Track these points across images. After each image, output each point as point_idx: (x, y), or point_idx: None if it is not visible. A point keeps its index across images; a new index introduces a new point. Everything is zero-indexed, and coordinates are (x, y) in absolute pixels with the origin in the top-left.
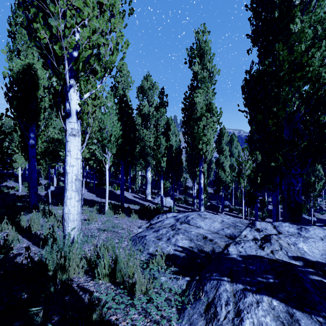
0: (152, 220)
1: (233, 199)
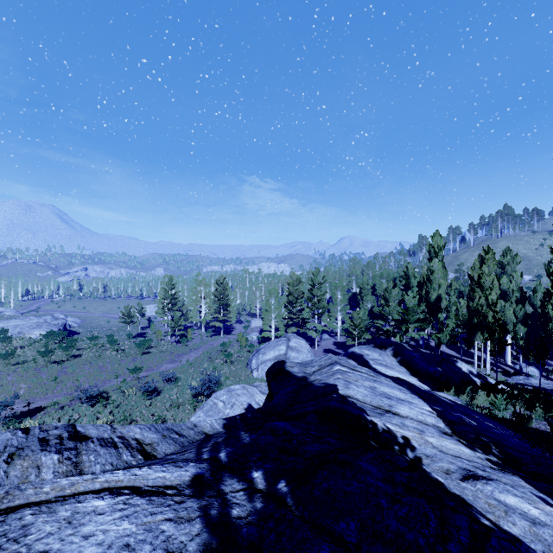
0: (510, 377)
1: None
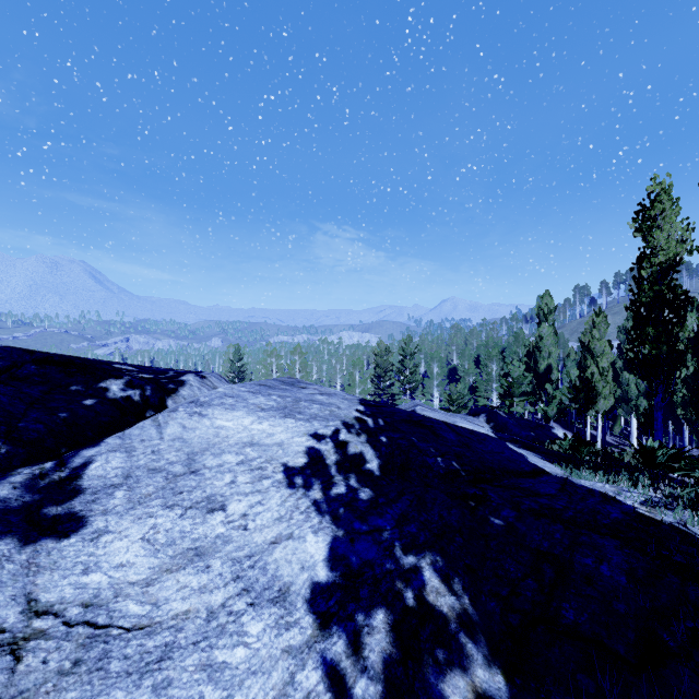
0: None
1: None
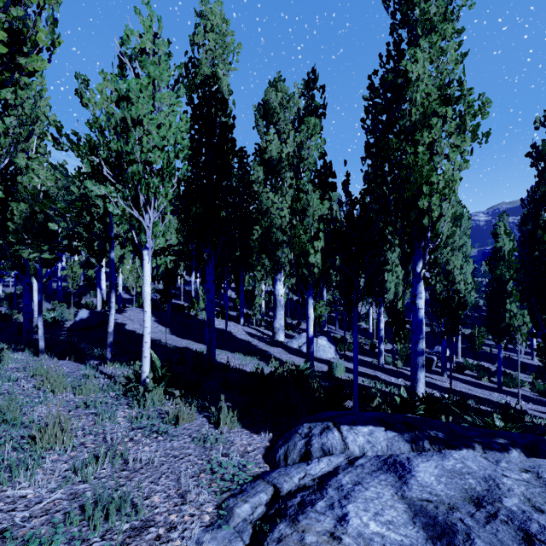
0: (283, 449)
1: (459, 344)
